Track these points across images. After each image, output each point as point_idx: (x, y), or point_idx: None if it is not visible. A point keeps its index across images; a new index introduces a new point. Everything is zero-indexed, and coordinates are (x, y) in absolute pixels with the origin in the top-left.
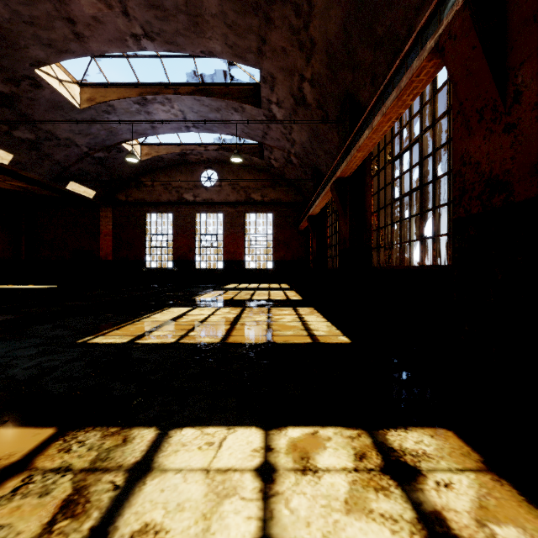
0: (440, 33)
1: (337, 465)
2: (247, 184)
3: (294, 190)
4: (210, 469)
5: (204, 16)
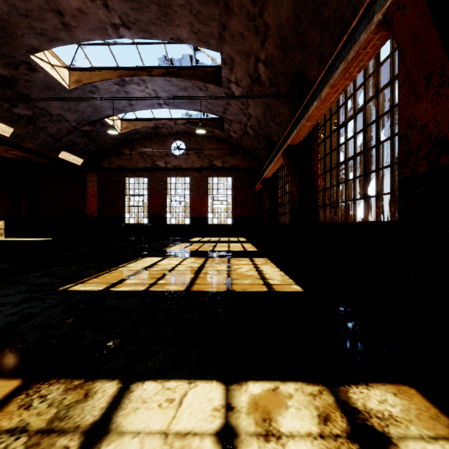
0: (387, 5)
1: (301, 429)
2: (210, 153)
3: (250, 157)
4: (169, 432)
5: (173, 6)
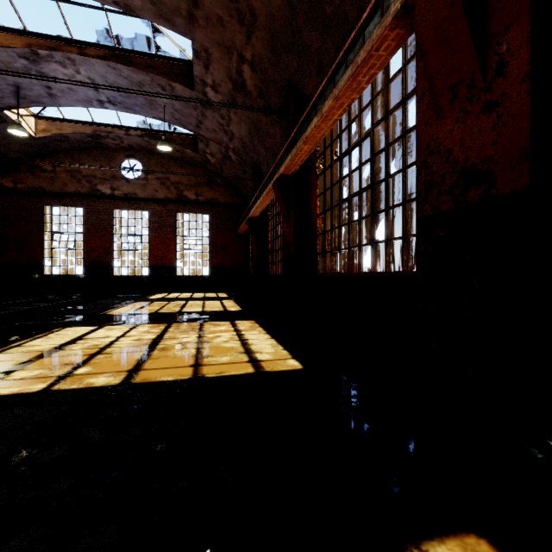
0: None
1: None
2: (179, 180)
3: (233, 190)
4: None
5: None
